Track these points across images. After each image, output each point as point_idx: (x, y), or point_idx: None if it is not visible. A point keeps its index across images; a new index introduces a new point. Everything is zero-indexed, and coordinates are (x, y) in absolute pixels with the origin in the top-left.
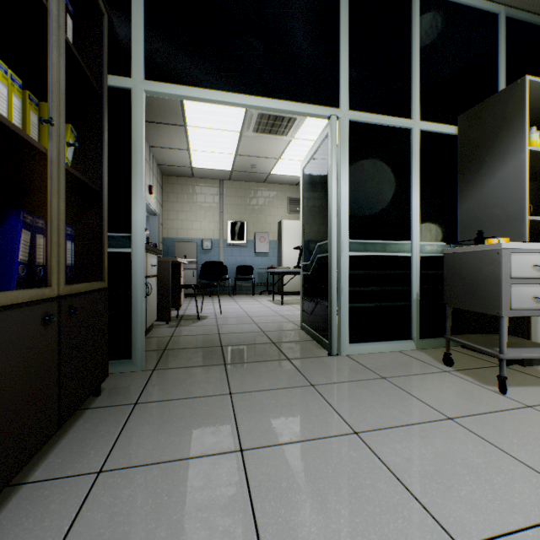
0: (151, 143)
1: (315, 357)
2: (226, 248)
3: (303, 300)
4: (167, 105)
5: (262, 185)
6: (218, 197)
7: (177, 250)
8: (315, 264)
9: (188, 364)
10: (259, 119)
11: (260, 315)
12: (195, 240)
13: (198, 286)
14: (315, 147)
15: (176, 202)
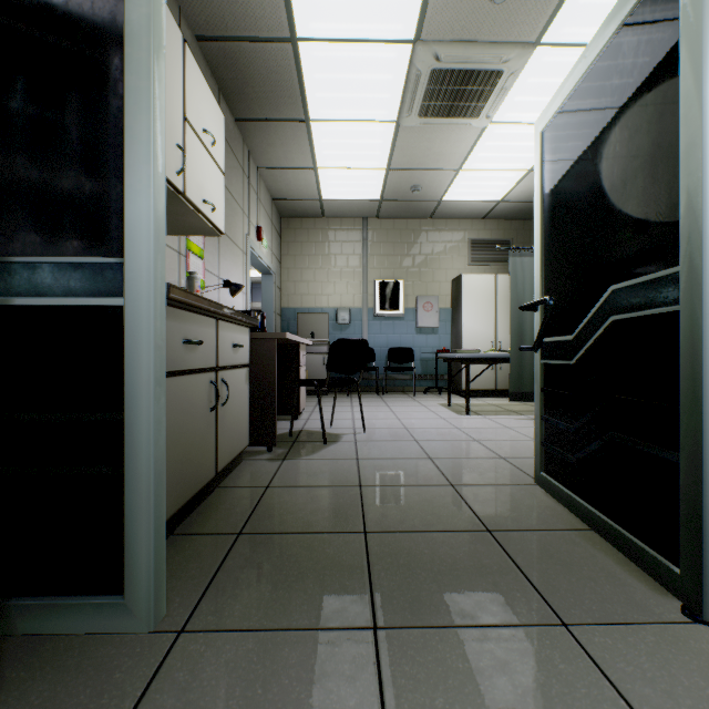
0: (259, 162)
1: (650, 623)
2: (372, 321)
3: (542, 422)
4: (276, 81)
5: (428, 222)
6: (359, 245)
7: (301, 325)
8: (599, 340)
9: (275, 615)
10: (431, 84)
11: (434, 436)
12: (326, 310)
13: (324, 383)
14: (599, 41)
15: (300, 255)
